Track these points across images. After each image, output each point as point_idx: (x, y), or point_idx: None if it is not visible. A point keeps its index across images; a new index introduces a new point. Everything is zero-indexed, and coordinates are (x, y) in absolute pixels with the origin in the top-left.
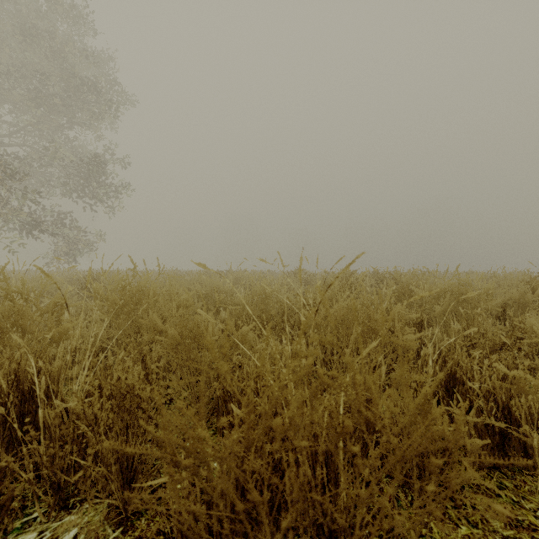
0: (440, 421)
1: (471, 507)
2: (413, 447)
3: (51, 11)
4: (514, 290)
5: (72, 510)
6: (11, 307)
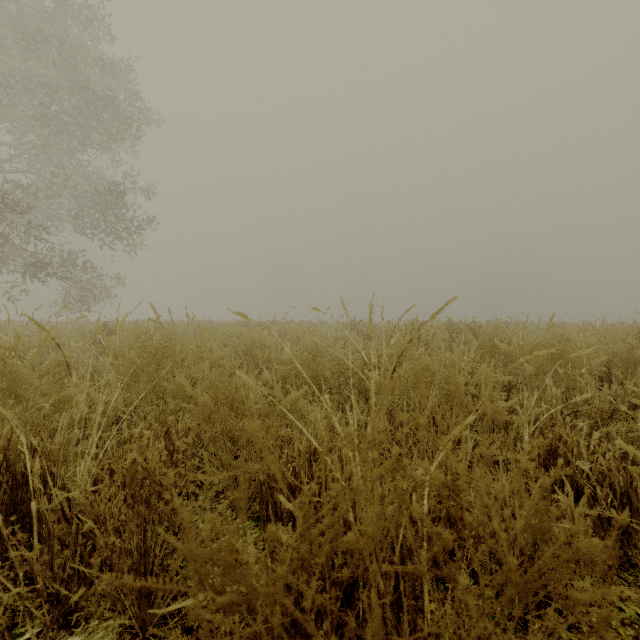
0: (583, 538)
1: (586, 625)
2: (543, 573)
3: (60, 11)
4: (620, 346)
5: (75, 629)
6: (2, 368)
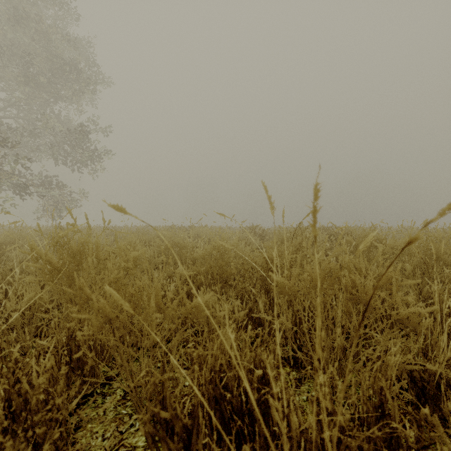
0: None
1: None
2: None
3: (37, 0)
4: None
5: None
6: None
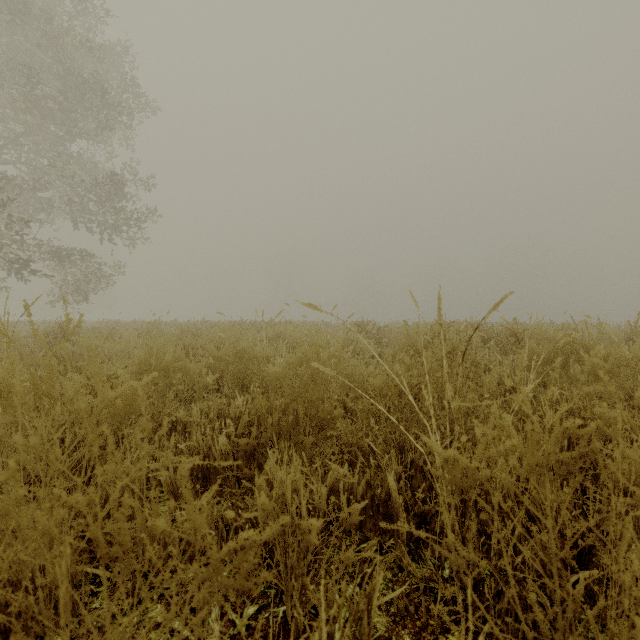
0: None
1: None
2: None
3: None
4: None
5: None
6: None
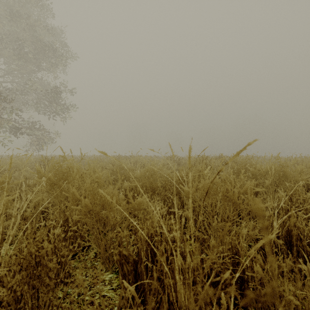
0: None
1: None
2: None
3: (27, 3)
4: None
5: None
6: None
